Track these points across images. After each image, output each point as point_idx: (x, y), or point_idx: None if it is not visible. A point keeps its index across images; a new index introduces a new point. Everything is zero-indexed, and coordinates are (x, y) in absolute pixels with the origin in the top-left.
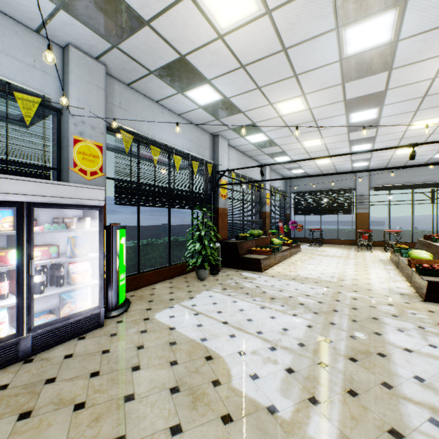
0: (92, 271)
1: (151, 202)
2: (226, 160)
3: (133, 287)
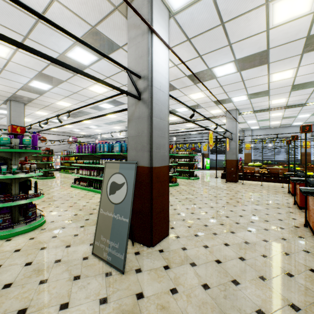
0: (202, 163)
1: (217, 153)
2: (250, 136)
3: (214, 169)
